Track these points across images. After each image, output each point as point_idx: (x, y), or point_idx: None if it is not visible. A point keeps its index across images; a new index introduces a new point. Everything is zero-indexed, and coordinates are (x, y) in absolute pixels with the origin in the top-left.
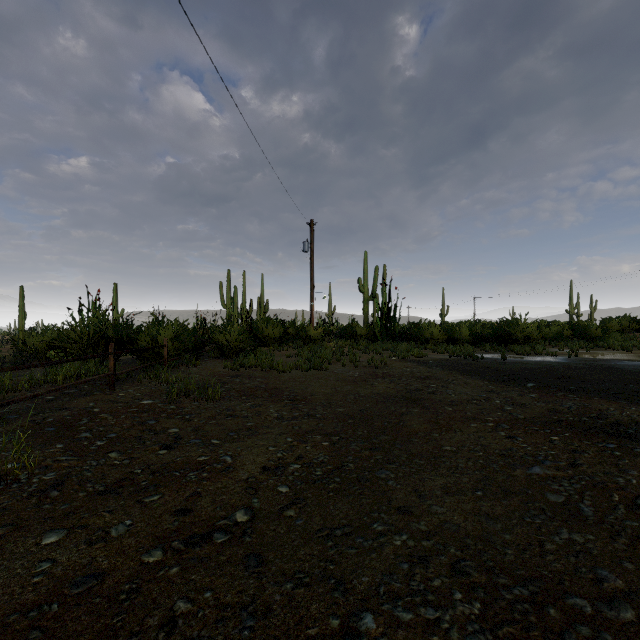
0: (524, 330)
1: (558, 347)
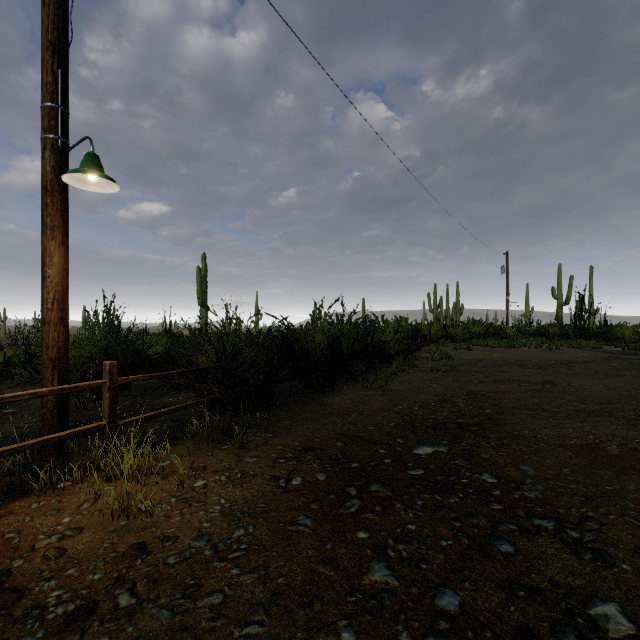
0: None
1: None
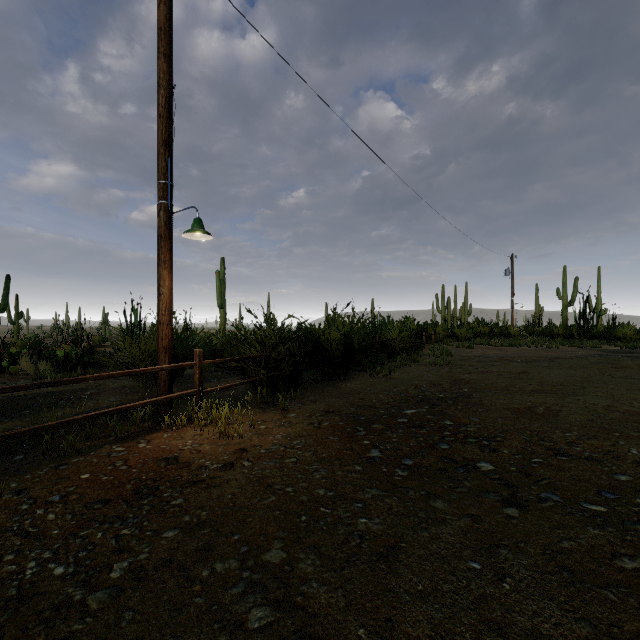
0: None
1: None
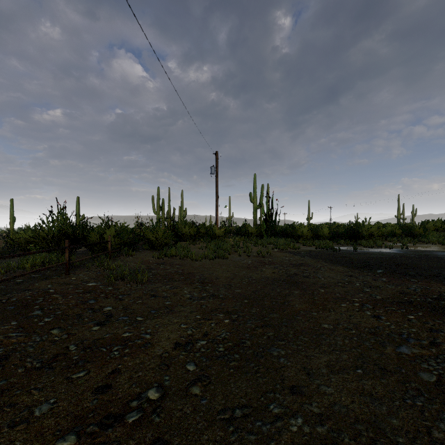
0: (368, 229)
1: (392, 242)
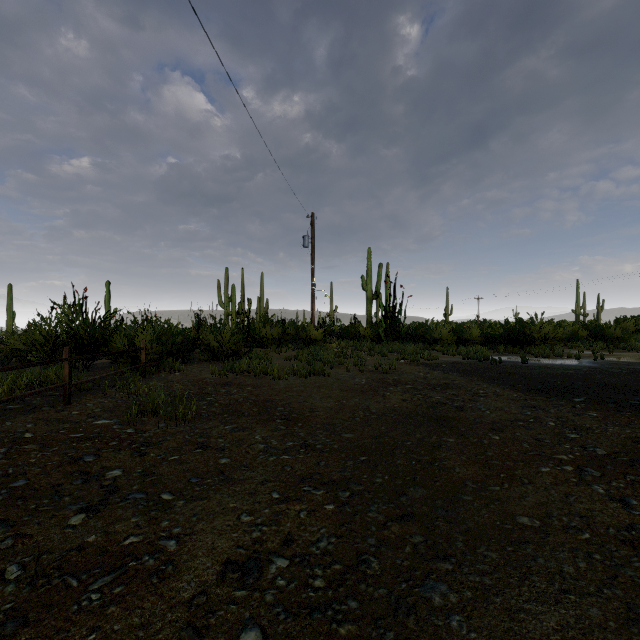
0: (541, 330)
1: (574, 348)
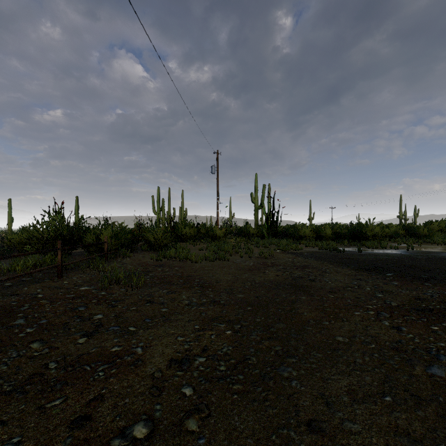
0: (372, 230)
1: (396, 242)
